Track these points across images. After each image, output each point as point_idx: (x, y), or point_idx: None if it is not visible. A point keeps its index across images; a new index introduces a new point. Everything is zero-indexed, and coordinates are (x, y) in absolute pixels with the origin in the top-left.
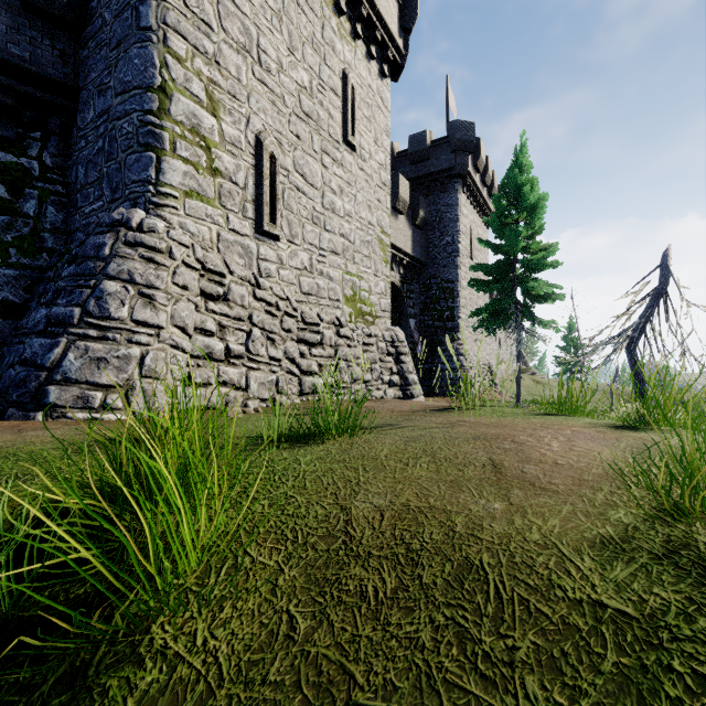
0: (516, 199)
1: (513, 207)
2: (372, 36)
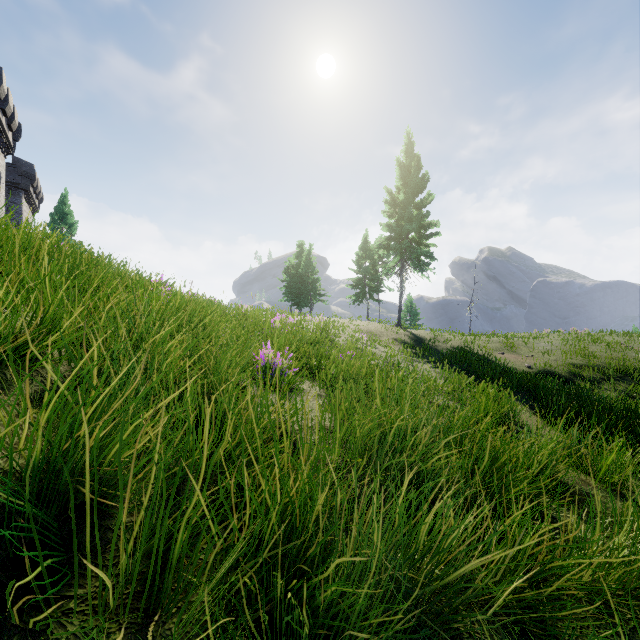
0: (63, 218)
1: (61, 221)
2: (4, 146)
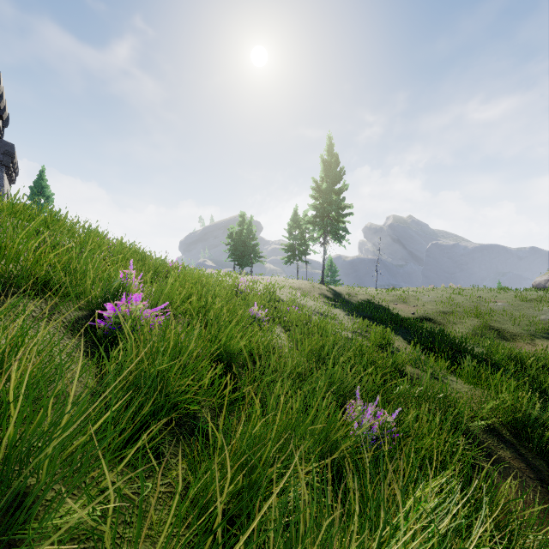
0: (41, 191)
1: (39, 193)
2: None
